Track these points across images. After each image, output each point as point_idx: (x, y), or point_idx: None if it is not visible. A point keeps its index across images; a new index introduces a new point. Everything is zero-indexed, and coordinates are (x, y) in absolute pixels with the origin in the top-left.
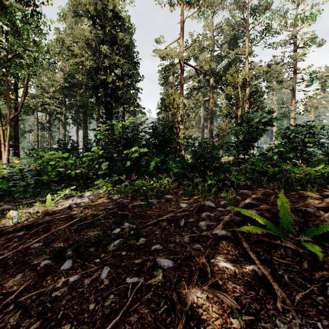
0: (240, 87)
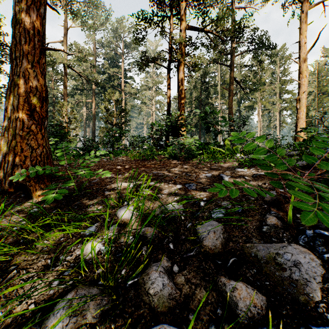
0: (114, 104)
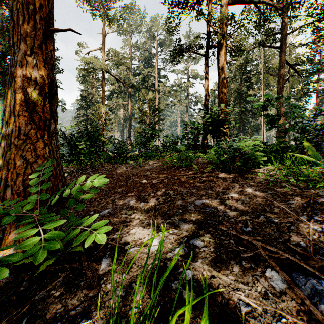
0: (148, 103)
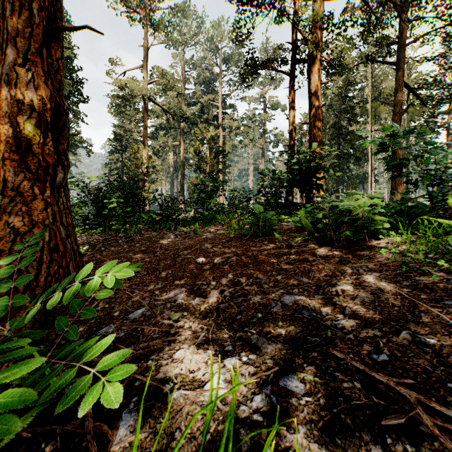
0: (208, 144)
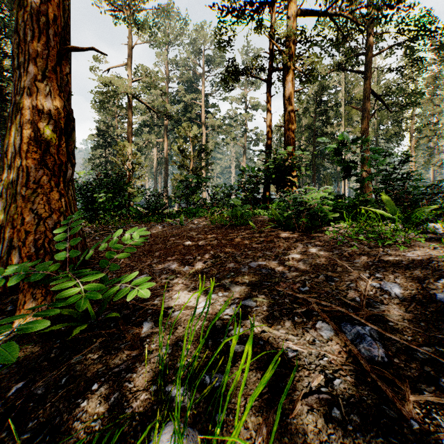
0: (191, 142)
